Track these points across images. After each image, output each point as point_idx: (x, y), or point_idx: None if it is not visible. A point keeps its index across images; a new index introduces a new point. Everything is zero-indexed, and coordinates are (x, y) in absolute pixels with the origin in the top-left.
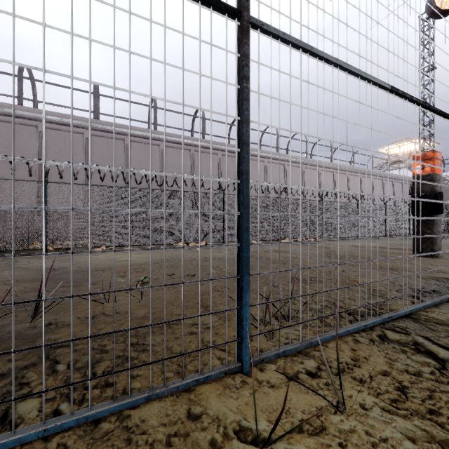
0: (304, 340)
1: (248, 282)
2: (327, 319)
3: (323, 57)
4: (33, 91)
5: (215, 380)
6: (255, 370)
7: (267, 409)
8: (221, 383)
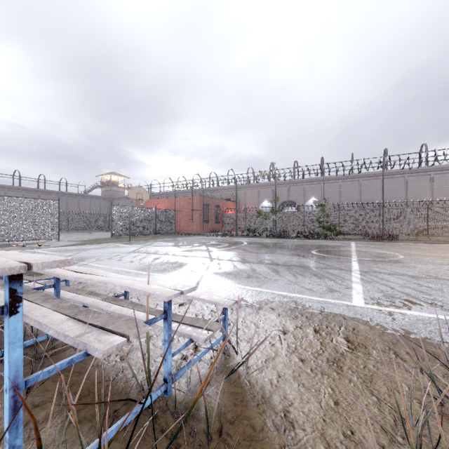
0: None
1: None
2: None
3: None
4: None
5: None
6: None
7: None
8: None
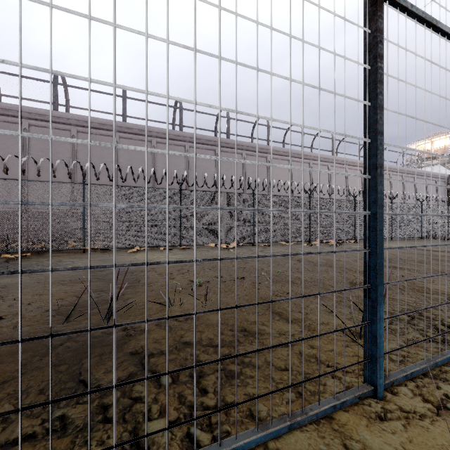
0: (426, 359)
1: (381, 293)
2: (427, 333)
3: (446, 32)
4: (65, 97)
5: (349, 406)
6: (389, 395)
7: None
8: (358, 410)
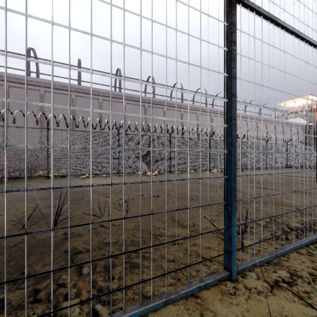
0: (270, 252)
1: (235, 207)
2: (276, 233)
3: (284, 26)
4: (36, 66)
5: (211, 286)
6: (241, 278)
7: (268, 316)
8: (217, 289)
